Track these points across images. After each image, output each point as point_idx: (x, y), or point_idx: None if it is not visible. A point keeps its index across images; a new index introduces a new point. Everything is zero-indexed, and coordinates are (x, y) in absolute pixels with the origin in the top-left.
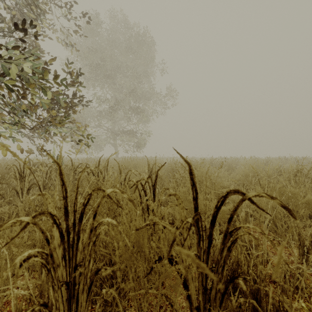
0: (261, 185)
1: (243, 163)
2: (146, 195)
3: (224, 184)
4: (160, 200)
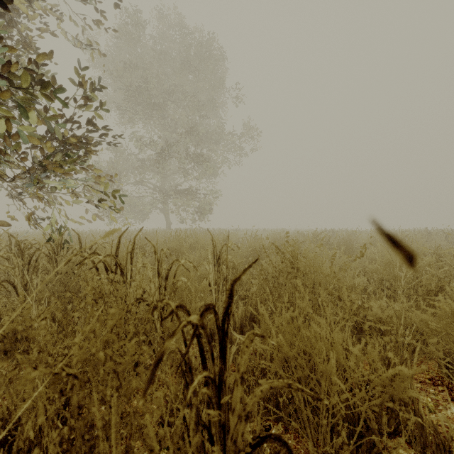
0: (426, 287)
1: (367, 239)
2: (200, 347)
3: (351, 282)
4: (241, 367)
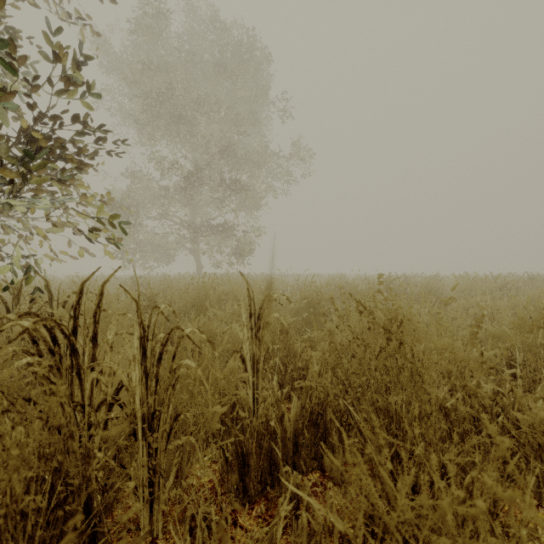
0: None
1: (458, 287)
2: None
3: (472, 357)
4: None
